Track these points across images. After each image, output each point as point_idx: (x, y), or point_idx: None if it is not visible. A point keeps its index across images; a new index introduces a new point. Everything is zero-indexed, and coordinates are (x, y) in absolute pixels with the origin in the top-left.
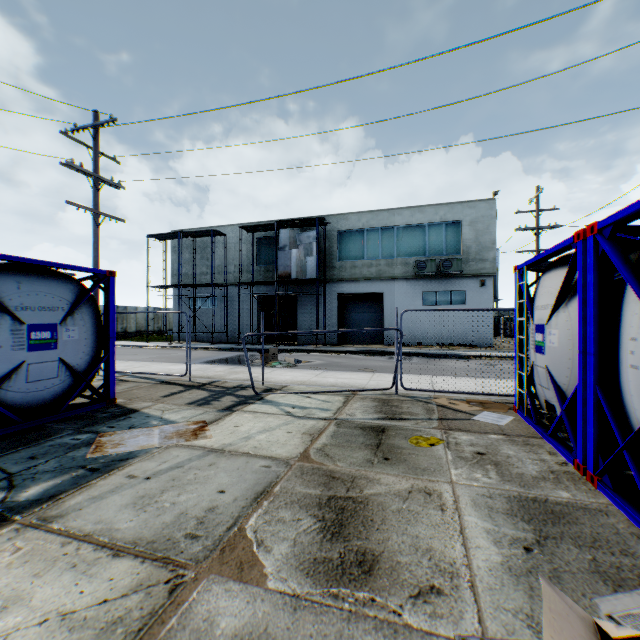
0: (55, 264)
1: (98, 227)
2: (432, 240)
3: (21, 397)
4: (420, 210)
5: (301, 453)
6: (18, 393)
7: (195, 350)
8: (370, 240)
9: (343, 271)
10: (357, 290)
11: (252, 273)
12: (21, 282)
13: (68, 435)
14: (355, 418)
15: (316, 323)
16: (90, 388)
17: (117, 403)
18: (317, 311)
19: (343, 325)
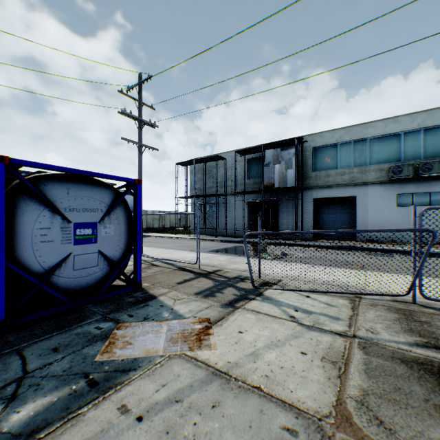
0: (95, 174)
1: (141, 155)
2: (407, 146)
3: (69, 282)
4: (394, 120)
5: (334, 405)
6: (67, 278)
7: (205, 241)
8: (342, 152)
9: (317, 180)
10: (330, 195)
11: (244, 185)
12: (69, 188)
13: (95, 321)
14: (381, 338)
15: (295, 222)
16: (122, 274)
17: (143, 287)
18: (296, 212)
19: (317, 224)
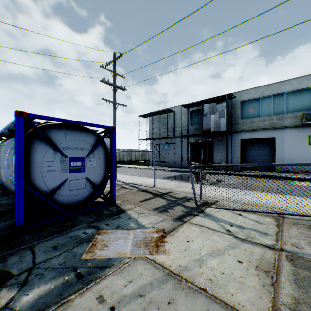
0: (83, 123)
1: (115, 110)
2: None
3: (66, 199)
4: (306, 78)
5: (270, 310)
6: (64, 196)
7: (159, 170)
8: (264, 104)
9: (244, 125)
10: (254, 136)
11: (188, 130)
12: (66, 134)
13: (82, 228)
14: (305, 253)
15: (226, 157)
16: (102, 194)
17: (116, 203)
18: (227, 150)
19: (244, 158)
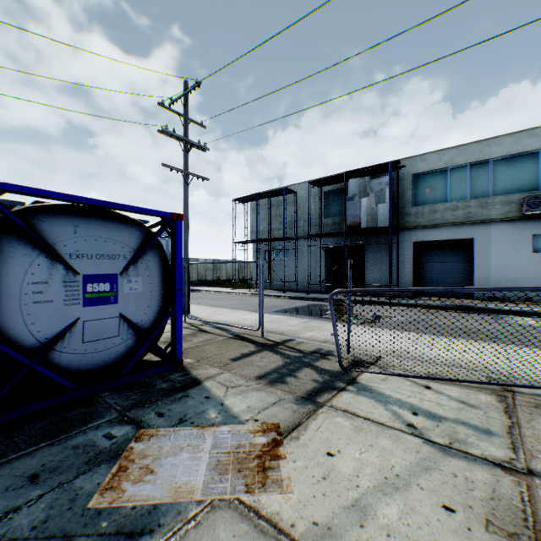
0: (114, 205)
1: (187, 186)
2: None
3: (77, 359)
4: (529, 134)
5: None
6: (73, 355)
7: (269, 297)
8: (454, 180)
9: (419, 217)
10: (437, 237)
11: (320, 226)
12: (78, 226)
13: (106, 423)
14: None
15: (389, 273)
16: (155, 347)
17: (183, 365)
18: (390, 261)
19: (418, 276)
